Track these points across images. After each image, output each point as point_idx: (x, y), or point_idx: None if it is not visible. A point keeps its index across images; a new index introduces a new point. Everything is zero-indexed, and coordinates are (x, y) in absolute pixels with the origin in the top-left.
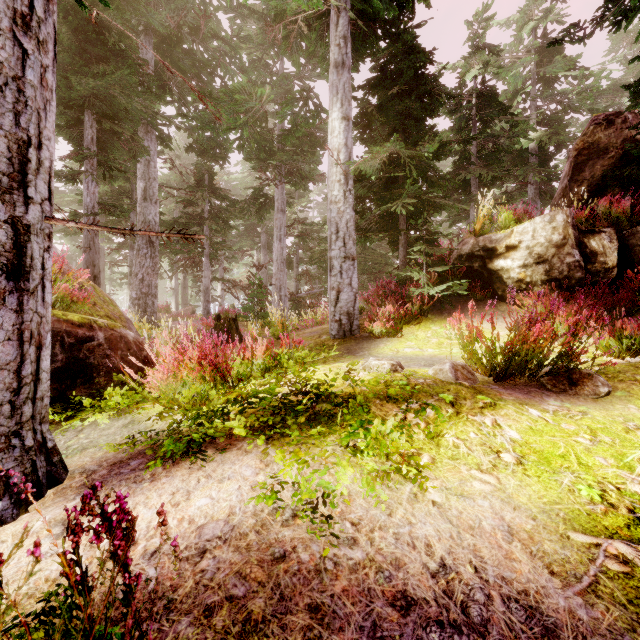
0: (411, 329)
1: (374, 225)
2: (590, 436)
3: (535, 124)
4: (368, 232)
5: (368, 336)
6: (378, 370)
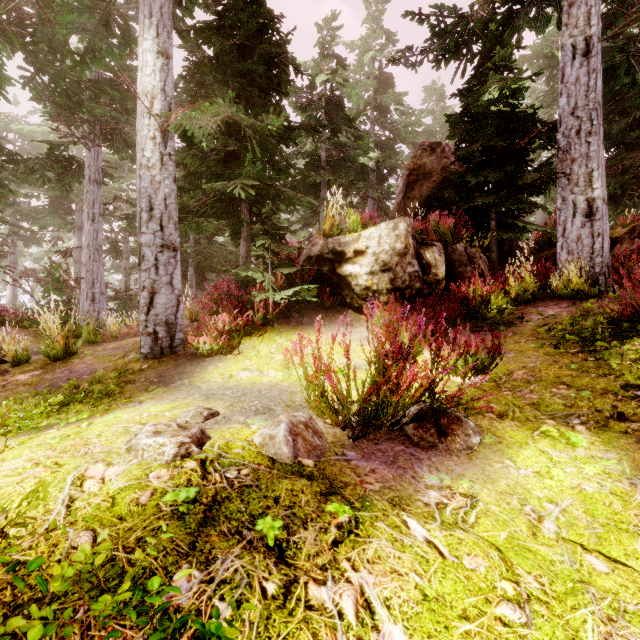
0: (253, 343)
1: (209, 210)
2: (511, 584)
3: (374, 146)
4: (201, 217)
5: (196, 354)
6: (151, 458)
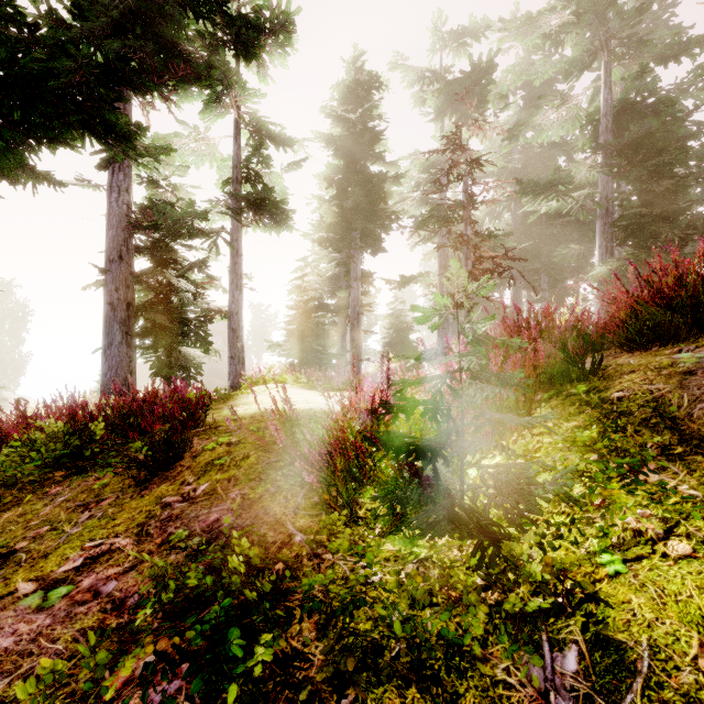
0: None
1: None
2: None
3: None
4: None
5: None
6: None
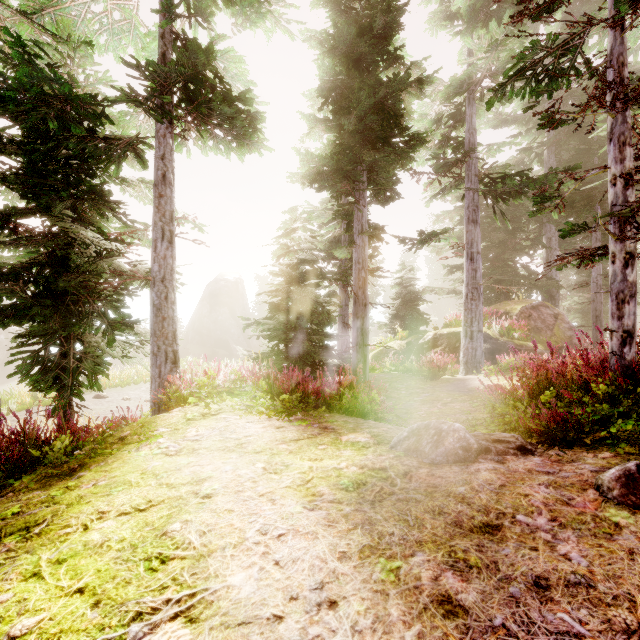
0: None
1: None
2: None
3: None
4: None
5: None
6: None
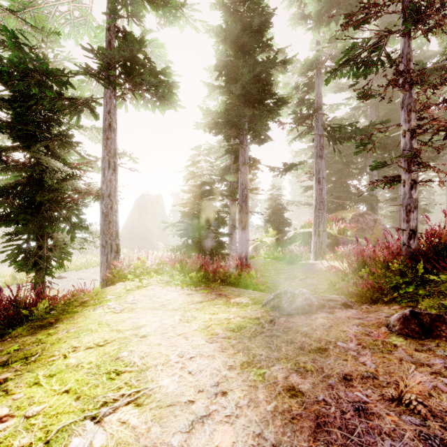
0: None
1: None
2: None
3: None
4: None
5: None
6: None
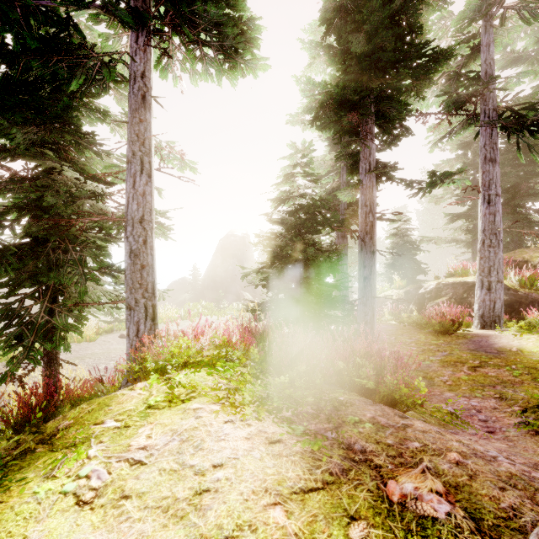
0: None
1: None
2: None
3: None
4: None
5: None
6: None
